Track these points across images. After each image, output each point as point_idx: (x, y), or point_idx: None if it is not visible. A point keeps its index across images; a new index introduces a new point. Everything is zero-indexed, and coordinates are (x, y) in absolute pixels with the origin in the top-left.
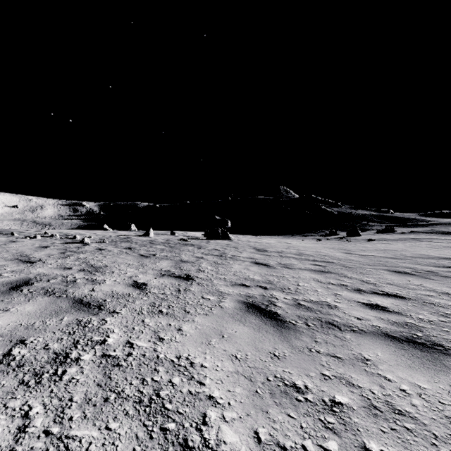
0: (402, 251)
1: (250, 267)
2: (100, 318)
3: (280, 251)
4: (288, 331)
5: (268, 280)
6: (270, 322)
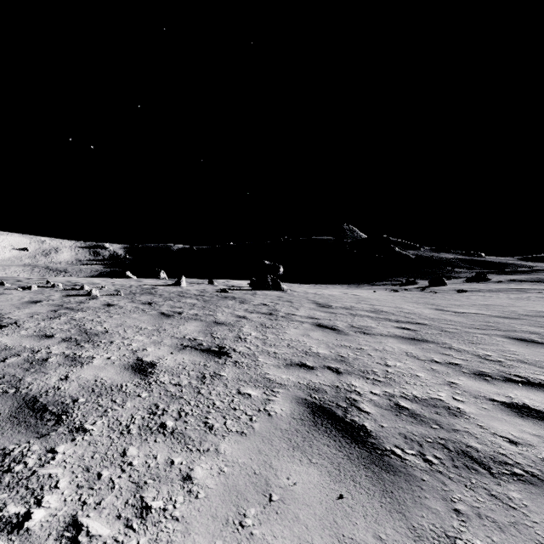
0: (510, 307)
1: (311, 332)
2: (47, 445)
3: (349, 306)
4: (395, 479)
5: (339, 356)
6: (358, 453)
